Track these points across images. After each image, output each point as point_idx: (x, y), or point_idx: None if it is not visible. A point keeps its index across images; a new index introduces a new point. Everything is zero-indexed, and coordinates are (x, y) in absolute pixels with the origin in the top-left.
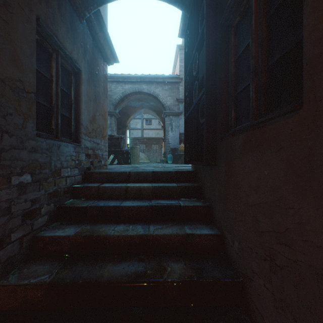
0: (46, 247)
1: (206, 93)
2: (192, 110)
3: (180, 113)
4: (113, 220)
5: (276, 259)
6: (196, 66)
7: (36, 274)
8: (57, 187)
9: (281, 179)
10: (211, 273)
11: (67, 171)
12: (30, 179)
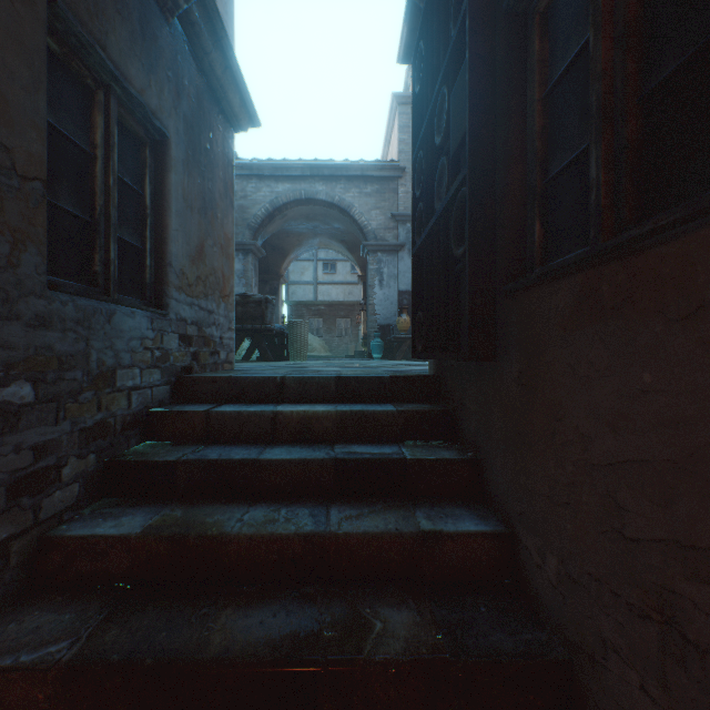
0: (70, 563)
1: (471, 180)
2: (431, 228)
3: (401, 247)
4: (242, 495)
5: (685, 622)
6: (441, 123)
7: (37, 640)
8: (105, 415)
9: (704, 397)
10: (488, 640)
11: (133, 376)
12: (31, 395)
